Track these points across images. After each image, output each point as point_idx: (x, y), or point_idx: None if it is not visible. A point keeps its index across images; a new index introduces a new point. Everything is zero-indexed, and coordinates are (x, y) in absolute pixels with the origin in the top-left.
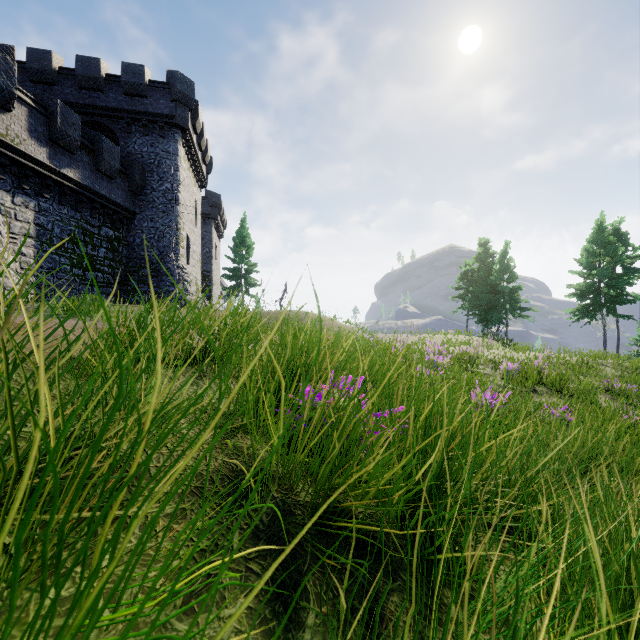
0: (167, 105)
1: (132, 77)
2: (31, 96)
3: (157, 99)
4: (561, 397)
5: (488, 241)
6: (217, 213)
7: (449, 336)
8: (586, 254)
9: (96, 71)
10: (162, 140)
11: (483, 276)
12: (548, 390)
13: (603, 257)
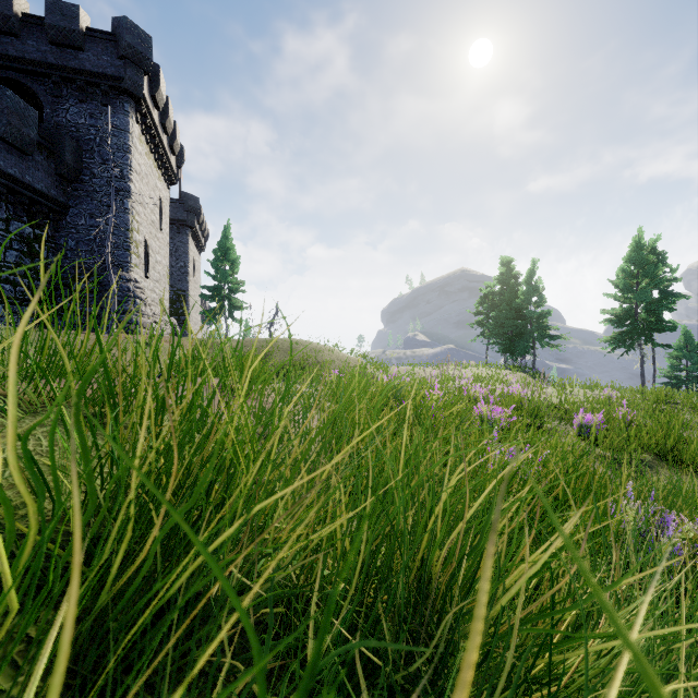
0: (112, 63)
1: (60, 19)
2: None
3: (98, 54)
4: (682, 471)
5: (511, 260)
6: (194, 220)
7: (473, 369)
8: (623, 275)
9: (6, 6)
10: (106, 110)
11: (507, 299)
12: (653, 457)
13: (642, 278)
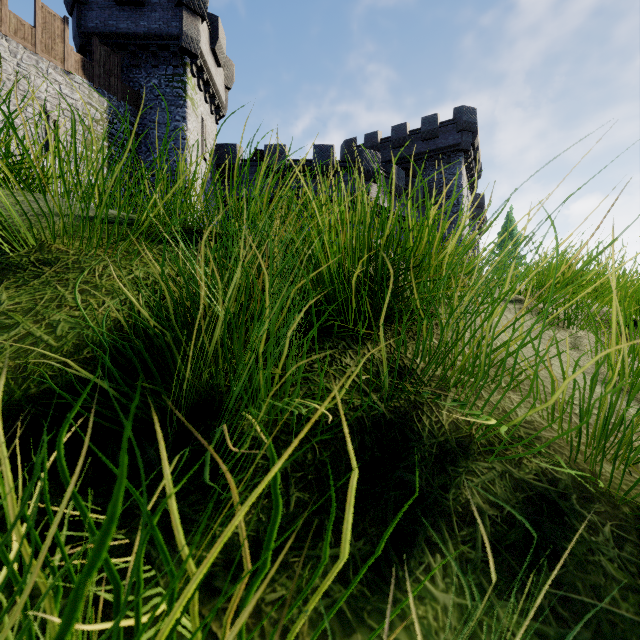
0: (454, 137)
1: (428, 126)
2: (383, 169)
3: (446, 135)
4: None
5: None
6: (480, 212)
7: None
8: None
9: (404, 132)
10: (449, 166)
11: None
12: None
13: None
